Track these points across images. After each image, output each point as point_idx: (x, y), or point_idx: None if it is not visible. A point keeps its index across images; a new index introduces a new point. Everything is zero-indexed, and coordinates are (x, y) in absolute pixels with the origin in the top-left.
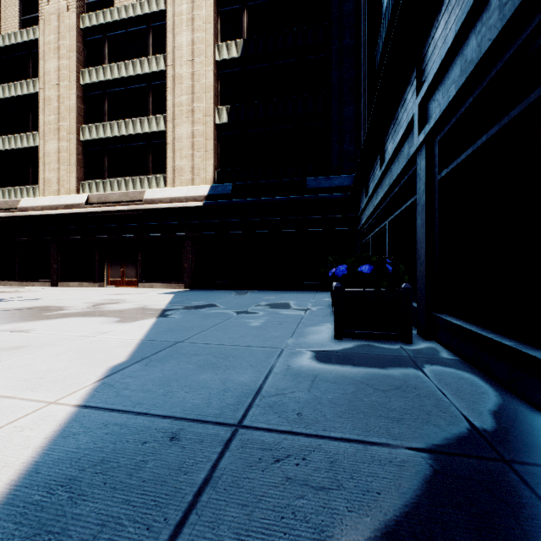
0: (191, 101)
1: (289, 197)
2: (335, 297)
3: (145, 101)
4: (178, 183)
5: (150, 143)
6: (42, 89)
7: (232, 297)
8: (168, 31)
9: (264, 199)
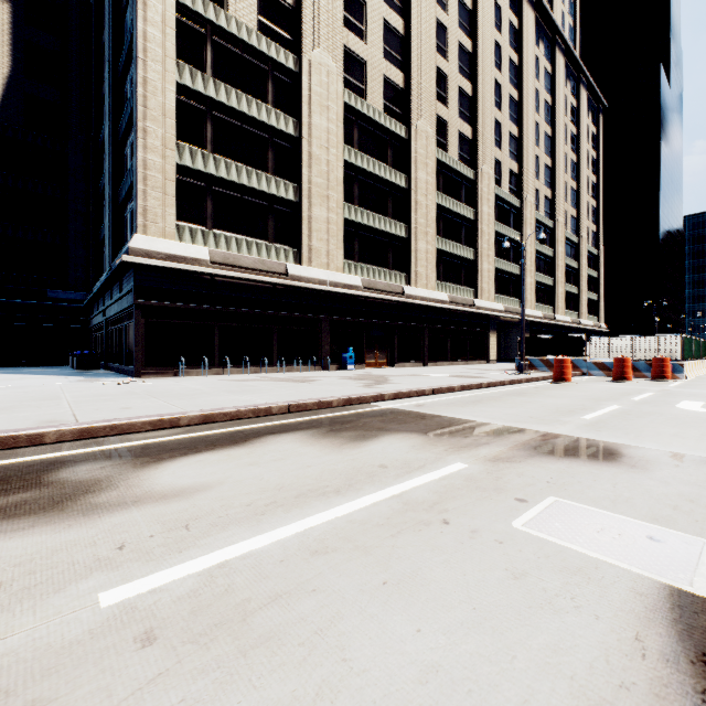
0: None
1: (32, 302)
2: (77, 360)
3: None
4: None
5: None
6: None
7: None
8: None
9: (7, 301)
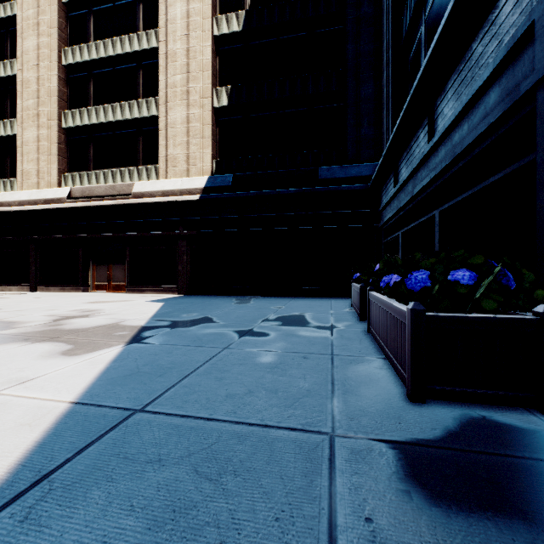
0: (186, 81)
1: (298, 189)
2: (412, 327)
3: (135, 83)
4: (172, 174)
5: (140, 130)
6: (20, 70)
7: (232, 307)
8: (160, 3)
9: (269, 192)
